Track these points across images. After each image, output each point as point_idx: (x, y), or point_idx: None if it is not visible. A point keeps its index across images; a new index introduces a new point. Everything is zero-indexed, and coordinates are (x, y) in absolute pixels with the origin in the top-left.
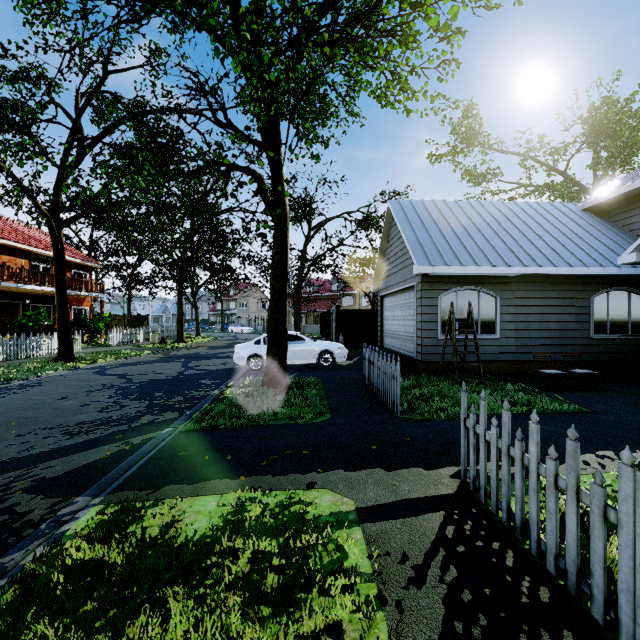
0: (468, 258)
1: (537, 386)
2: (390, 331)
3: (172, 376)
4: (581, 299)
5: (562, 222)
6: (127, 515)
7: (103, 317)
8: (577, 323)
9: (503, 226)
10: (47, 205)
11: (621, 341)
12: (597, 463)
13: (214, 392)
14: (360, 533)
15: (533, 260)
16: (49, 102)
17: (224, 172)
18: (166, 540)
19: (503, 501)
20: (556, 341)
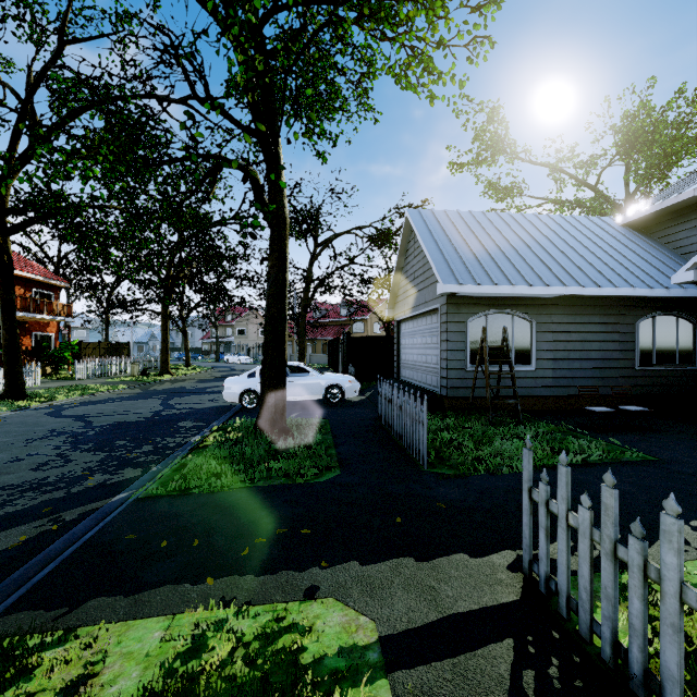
0: (500, 276)
1: (583, 426)
2: (408, 361)
3: (145, 417)
4: (625, 324)
5: (601, 238)
6: (1, 672)
7: (70, 345)
8: (621, 352)
9: (537, 241)
10: None
11: (668, 372)
12: None
13: (194, 438)
14: (388, 695)
15: (573, 279)
16: None
17: (211, 169)
18: None
19: (604, 626)
20: (598, 373)
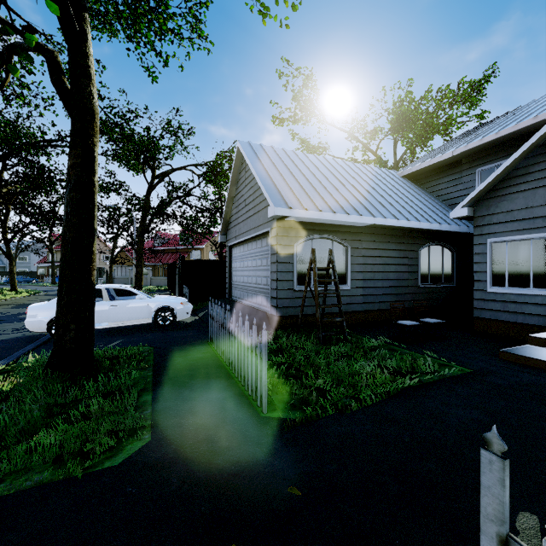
0: (323, 204)
1: (395, 339)
2: (239, 282)
3: None
4: (412, 251)
5: (391, 183)
6: None
7: None
8: (409, 273)
9: (348, 180)
10: None
11: (438, 289)
12: None
13: None
14: None
15: (379, 212)
16: None
17: (2, 51)
18: None
19: None
20: (394, 290)
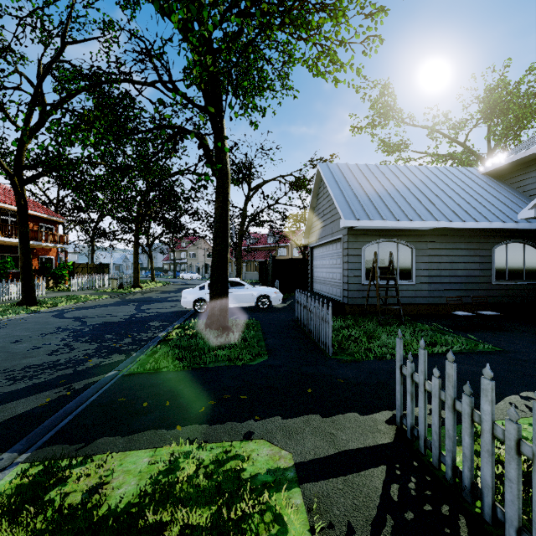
0: (388, 213)
1: (450, 326)
2: (319, 277)
3: (124, 319)
4: (484, 250)
5: (466, 184)
6: (48, 479)
7: (67, 265)
8: (481, 271)
9: (417, 186)
10: (12, 164)
11: (518, 286)
12: (524, 405)
13: (161, 334)
14: (300, 497)
15: (444, 216)
16: (14, 72)
17: (172, 135)
18: (87, 511)
19: (447, 456)
20: (463, 286)
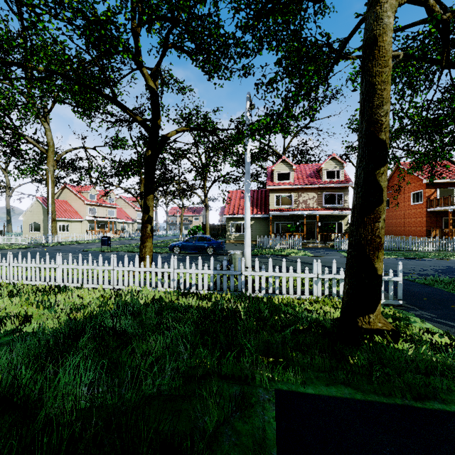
0: None
1: None
2: None
3: None
4: None
5: None
6: None
7: None
8: None
9: None
10: None
11: None
12: None
13: None
14: None
15: None
16: None
17: None
18: None
19: None
20: None
